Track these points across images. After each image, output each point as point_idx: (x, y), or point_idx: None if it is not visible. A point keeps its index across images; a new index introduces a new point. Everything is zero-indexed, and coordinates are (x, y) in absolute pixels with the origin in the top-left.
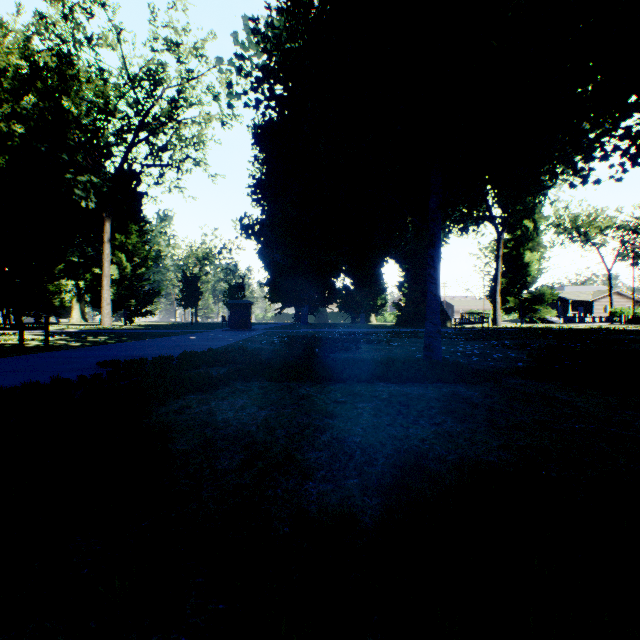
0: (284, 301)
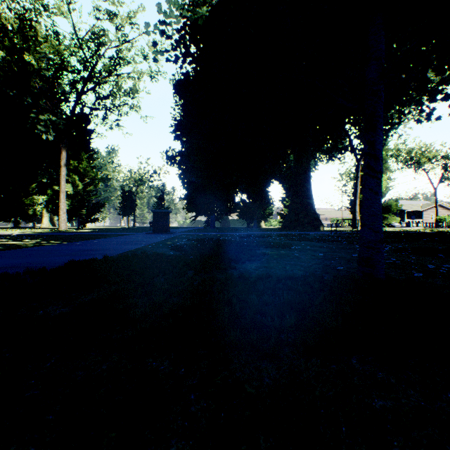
0: (197, 211)
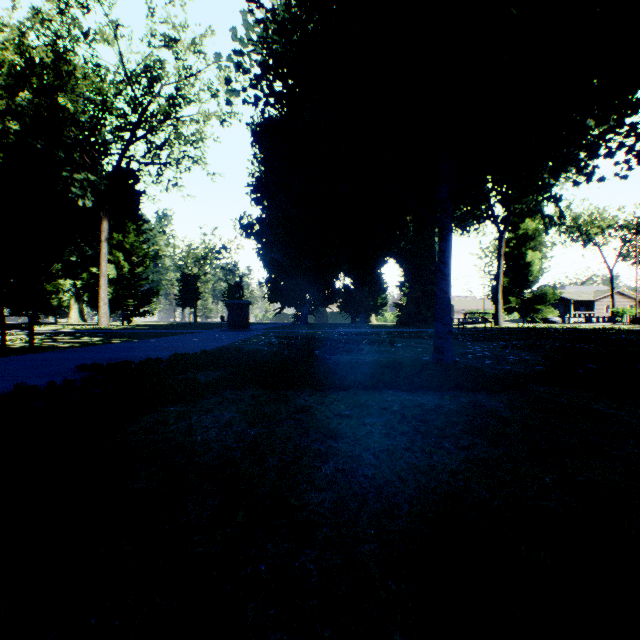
0: (284, 301)
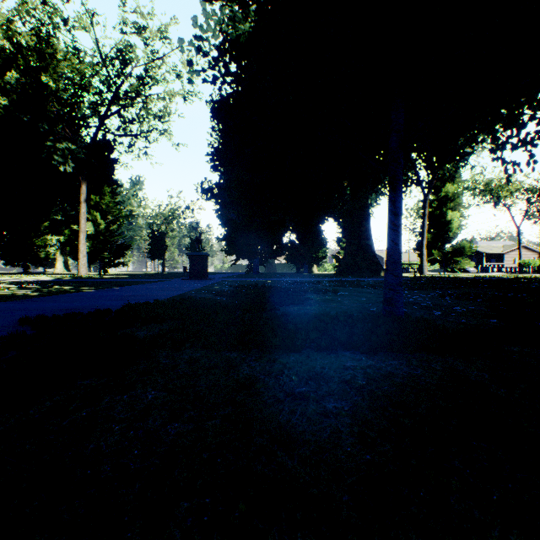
0: (238, 254)
